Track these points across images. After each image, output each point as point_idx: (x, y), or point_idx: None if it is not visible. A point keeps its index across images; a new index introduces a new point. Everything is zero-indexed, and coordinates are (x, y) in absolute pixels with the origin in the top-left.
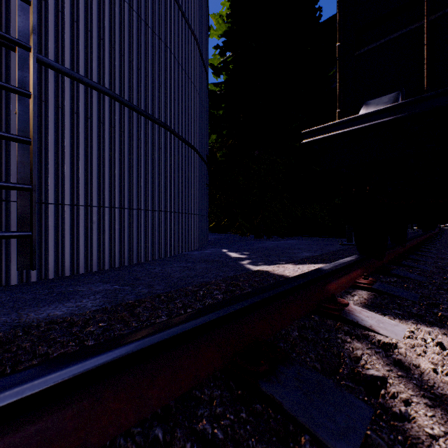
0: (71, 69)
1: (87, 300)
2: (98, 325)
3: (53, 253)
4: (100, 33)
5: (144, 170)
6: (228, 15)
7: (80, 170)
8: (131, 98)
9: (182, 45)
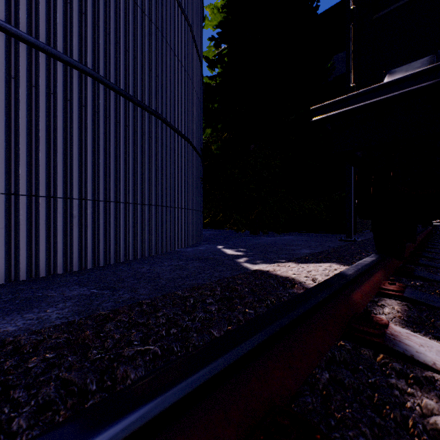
0: (46, 44)
1: (54, 310)
2: (43, 356)
3: (25, 251)
4: (81, 6)
5: (133, 160)
6: (223, 6)
7: (57, 158)
8: (118, 81)
9: (174, 29)
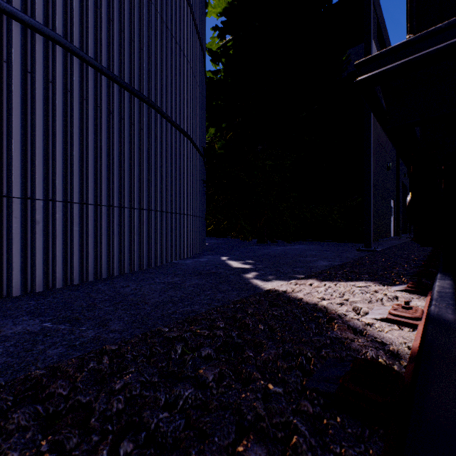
0: None
1: None
2: None
3: None
4: None
5: (118, 155)
6: None
7: (13, 146)
8: (99, 56)
9: (171, 6)
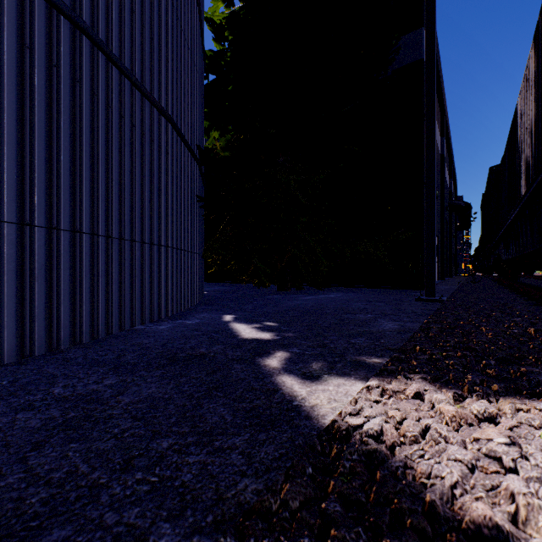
0: None
1: None
2: None
3: None
4: None
5: None
6: None
7: None
8: None
9: None
